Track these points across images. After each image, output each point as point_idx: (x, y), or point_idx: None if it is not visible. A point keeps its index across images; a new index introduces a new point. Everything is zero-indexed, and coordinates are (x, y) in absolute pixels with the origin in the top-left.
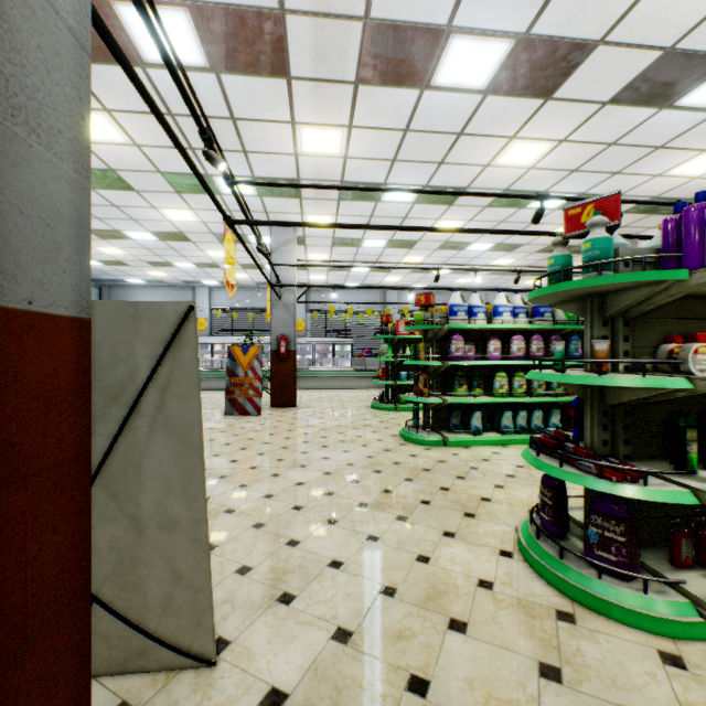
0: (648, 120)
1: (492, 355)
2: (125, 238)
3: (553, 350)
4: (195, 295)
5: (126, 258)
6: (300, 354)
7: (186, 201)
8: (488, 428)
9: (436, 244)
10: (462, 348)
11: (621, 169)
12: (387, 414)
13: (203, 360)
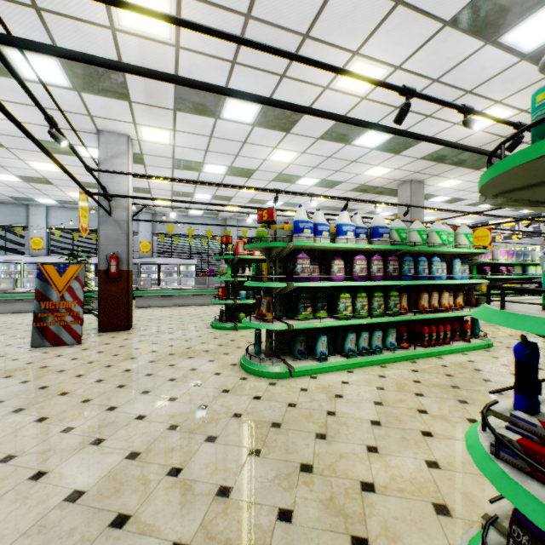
0: (471, 56)
1: (338, 276)
2: None
3: (390, 270)
4: (29, 213)
5: None
6: (146, 274)
7: None
8: (331, 351)
9: (271, 175)
10: (308, 267)
11: (433, 112)
12: (227, 334)
13: None
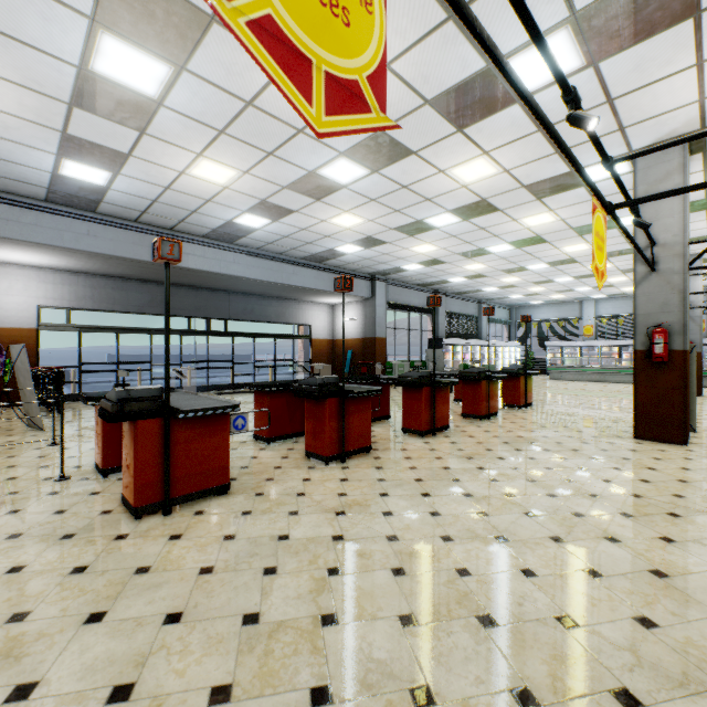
0: None
1: None
2: (551, 282)
3: None
4: (582, 307)
5: (541, 291)
6: None
7: (609, 260)
8: None
9: None
10: None
11: None
12: None
13: (589, 359)
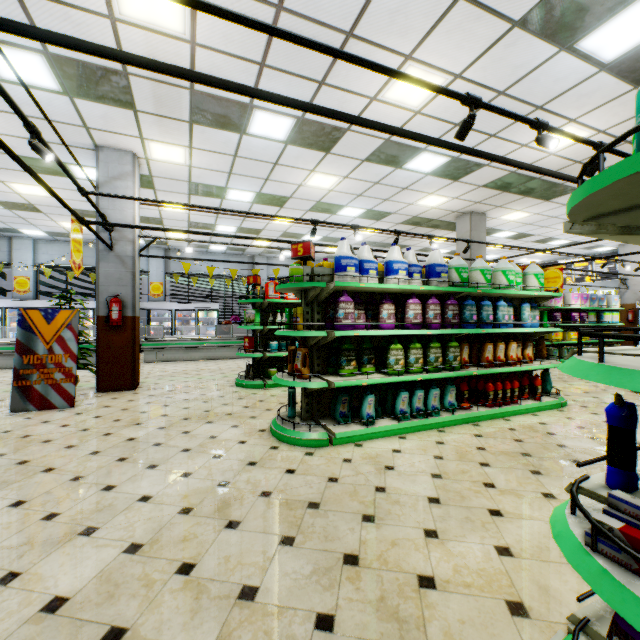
0: (543, 65)
1: (387, 323)
2: None
3: (449, 316)
4: (12, 247)
5: None
6: (157, 321)
7: None
8: (380, 413)
9: (308, 204)
10: (352, 313)
11: (498, 131)
12: (255, 393)
13: None
